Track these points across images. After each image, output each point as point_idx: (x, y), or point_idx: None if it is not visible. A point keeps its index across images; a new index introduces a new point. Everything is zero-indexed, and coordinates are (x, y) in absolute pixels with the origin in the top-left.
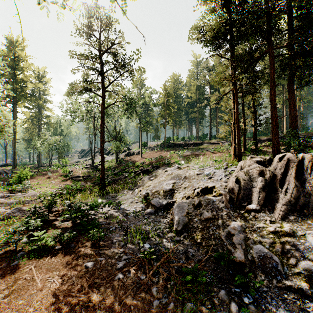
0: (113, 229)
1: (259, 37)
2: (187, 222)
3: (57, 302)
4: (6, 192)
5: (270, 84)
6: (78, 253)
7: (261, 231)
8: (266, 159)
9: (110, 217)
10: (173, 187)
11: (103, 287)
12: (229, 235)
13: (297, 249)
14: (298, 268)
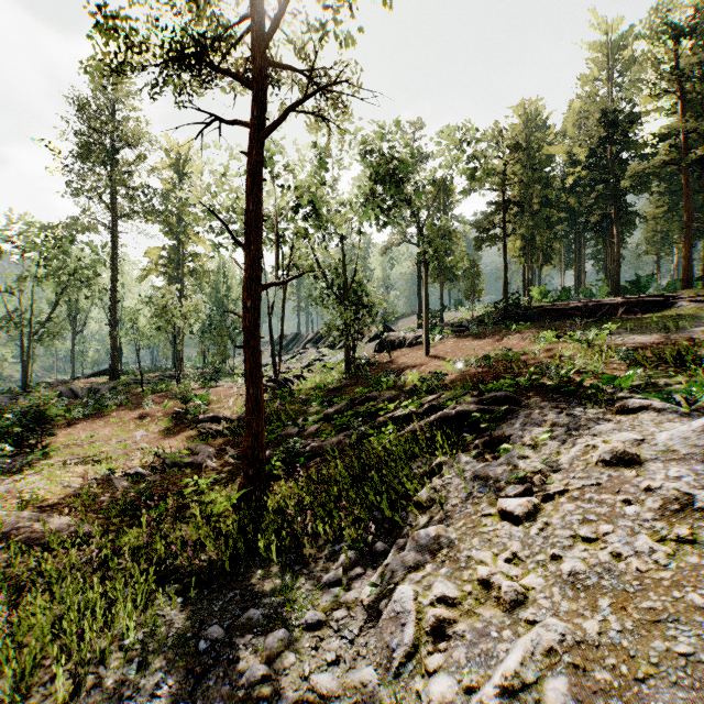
0: None
1: None
2: None
3: None
4: None
5: None
6: None
7: None
8: None
9: None
10: None
11: None
12: None
13: None
14: None
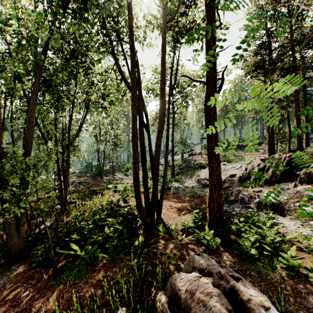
0: (180, 190)
1: (281, 72)
2: None
3: (164, 199)
4: (123, 175)
5: (295, 102)
6: (167, 193)
7: (247, 191)
8: (267, 157)
9: (178, 187)
10: None
11: (177, 199)
12: (232, 192)
13: (258, 196)
14: (254, 201)
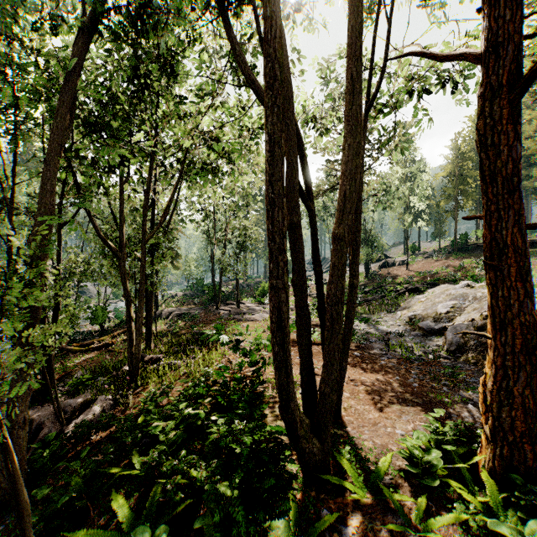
0: (372, 340)
1: None
2: (462, 343)
3: None
4: (256, 304)
5: None
6: None
7: None
8: None
9: (368, 333)
10: (452, 309)
11: (371, 364)
12: None
13: None
14: None
